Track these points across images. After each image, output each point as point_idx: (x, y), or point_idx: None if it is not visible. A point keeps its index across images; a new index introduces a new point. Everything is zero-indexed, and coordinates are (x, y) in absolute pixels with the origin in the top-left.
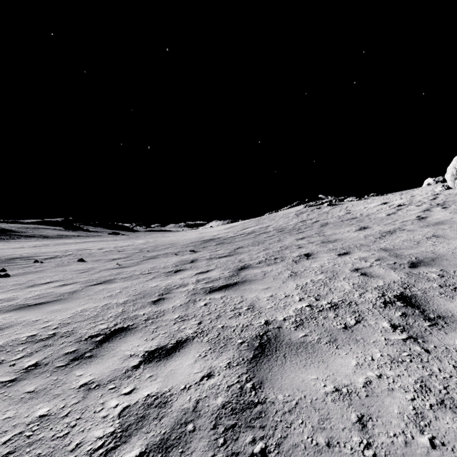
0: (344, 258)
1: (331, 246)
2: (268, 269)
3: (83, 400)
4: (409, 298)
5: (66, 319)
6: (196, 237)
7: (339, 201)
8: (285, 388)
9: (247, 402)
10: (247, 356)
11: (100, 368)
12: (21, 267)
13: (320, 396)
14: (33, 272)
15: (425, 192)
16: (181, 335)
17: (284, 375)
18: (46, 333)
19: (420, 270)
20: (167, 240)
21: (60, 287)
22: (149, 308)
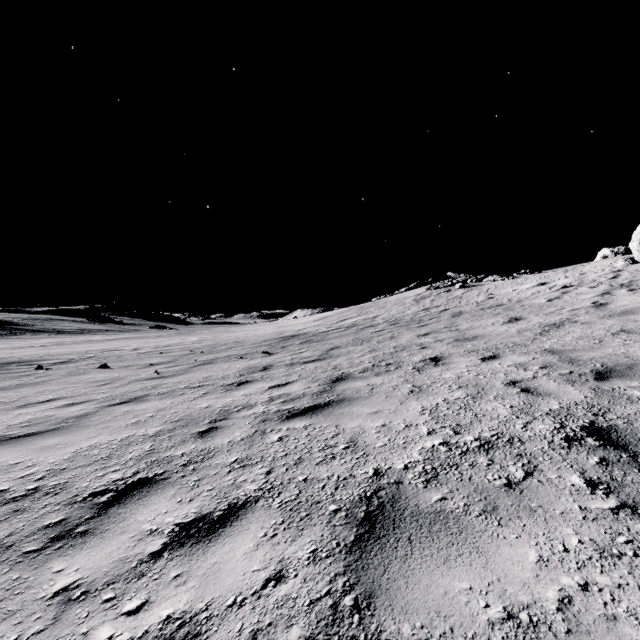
0: (491, 365)
1: (470, 346)
2: (377, 381)
3: (52, 626)
4: (606, 431)
5: (61, 462)
6: (273, 332)
7: (476, 281)
8: (415, 608)
9: (345, 639)
10: (345, 538)
11: (95, 557)
12: (16, 376)
13: (480, 630)
14: (31, 384)
15: (601, 268)
16: (238, 495)
17: (411, 579)
18: (23, 486)
19: (614, 385)
20: (231, 337)
21: (65, 408)
22: (193, 443)
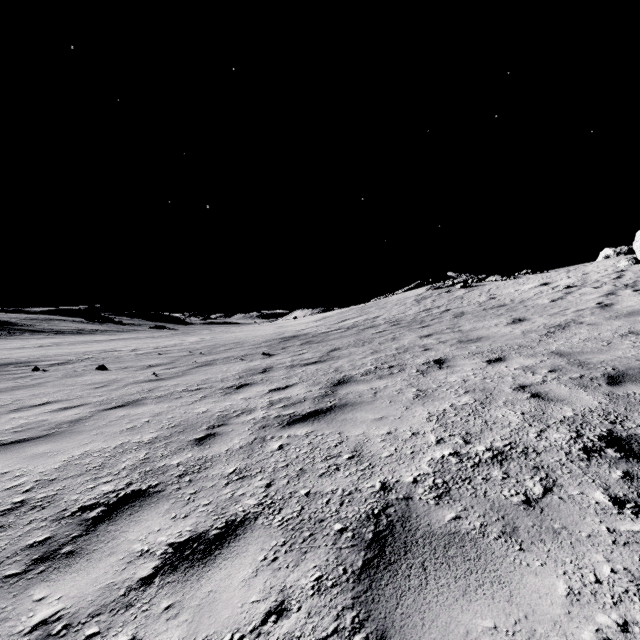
0: (498, 368)
1: (474, 348)
2: (380, 385)
3: None
4: (626, 441)
5: (51, 472)
6: (273, 333)
7: (477, 282)
8: None
9: None
10: (352, 564)
11: (80, 583)
12: (12, 378)
13: None
14: (26, 386)
15: (604, 268)
16: (236, 511)
17: (427, 615)
18: (9, 499)
19: (629, 390)
20: (231, 338)
21: (59, 412)
22: (189, 452)
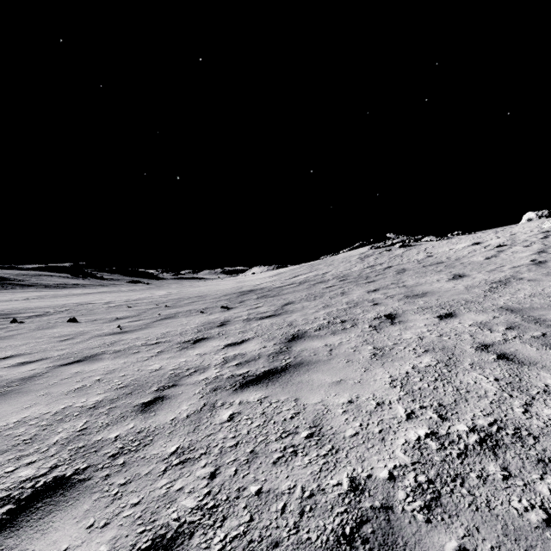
0: (451, 324)
1: (422, 303)
2: (334, 341)
3: None
4: None
5: None
6: (233, 287)
7: (414, 242)
8: None
9: None
10: None
11: None
12: None
13: None
14: None
15: (529, 229)
16: (168, 518)
17: None
18: None
19: None
20: (195, 292)
21: (17, 367)
22: (131, 421)
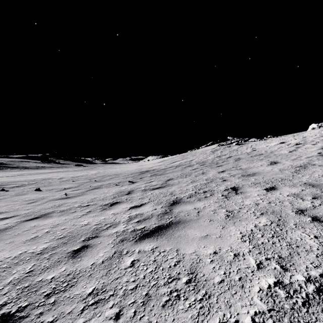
0: (275, 194)
1: (253, 180)
2: (200, 205)
3: None
4: None
5: None
6: (136, 169)
7: (244, 141)
8: None
9: None
10: None
11: None
12: None
13: None
14: None
15: (314, 134)
16: None
17: None
18: None
19: None
20: (113, 171)
21: None
22: (64, 265)
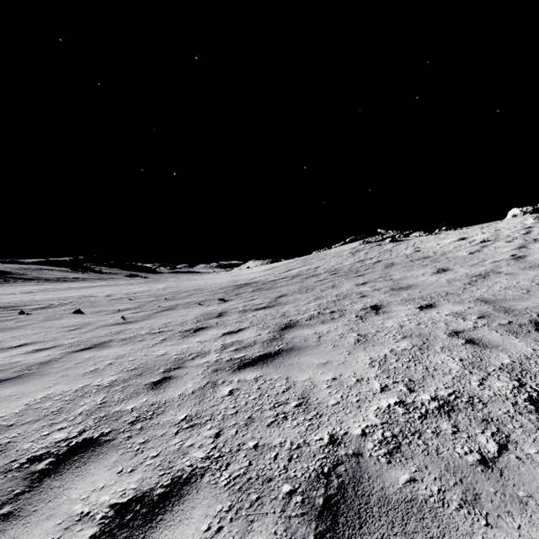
0: (430, 314)
1: (406, 295)
2: (323, 329)
3: None
4: None
5: (11, 417)
6: (229, 281)
7: (403, 237)
8: None
9: None
10: None
11: None
12: None
13: None
14: (9, 328)
15: (513, 225)
16: (183, 465)
17: None
18: None
19: None
20: (192, 285)
21: (33, 353)
22: (144, 396)
